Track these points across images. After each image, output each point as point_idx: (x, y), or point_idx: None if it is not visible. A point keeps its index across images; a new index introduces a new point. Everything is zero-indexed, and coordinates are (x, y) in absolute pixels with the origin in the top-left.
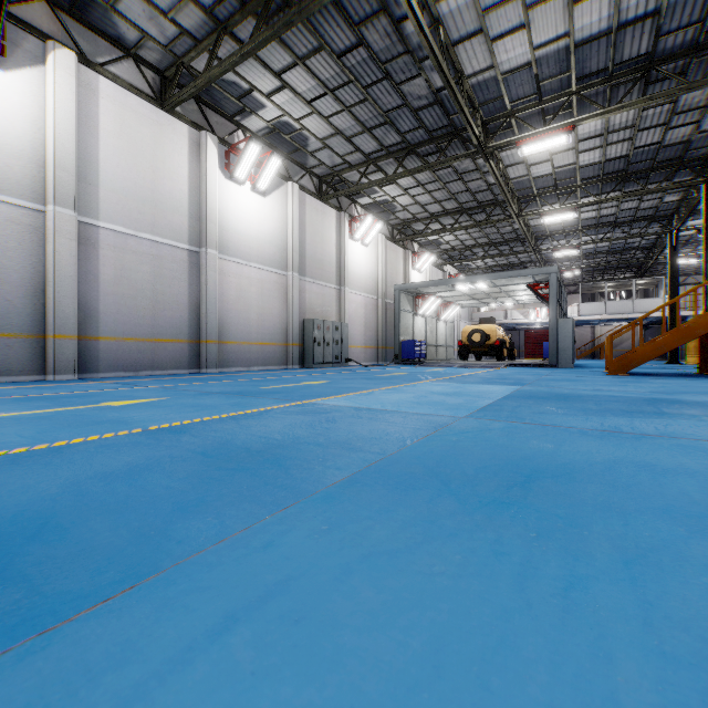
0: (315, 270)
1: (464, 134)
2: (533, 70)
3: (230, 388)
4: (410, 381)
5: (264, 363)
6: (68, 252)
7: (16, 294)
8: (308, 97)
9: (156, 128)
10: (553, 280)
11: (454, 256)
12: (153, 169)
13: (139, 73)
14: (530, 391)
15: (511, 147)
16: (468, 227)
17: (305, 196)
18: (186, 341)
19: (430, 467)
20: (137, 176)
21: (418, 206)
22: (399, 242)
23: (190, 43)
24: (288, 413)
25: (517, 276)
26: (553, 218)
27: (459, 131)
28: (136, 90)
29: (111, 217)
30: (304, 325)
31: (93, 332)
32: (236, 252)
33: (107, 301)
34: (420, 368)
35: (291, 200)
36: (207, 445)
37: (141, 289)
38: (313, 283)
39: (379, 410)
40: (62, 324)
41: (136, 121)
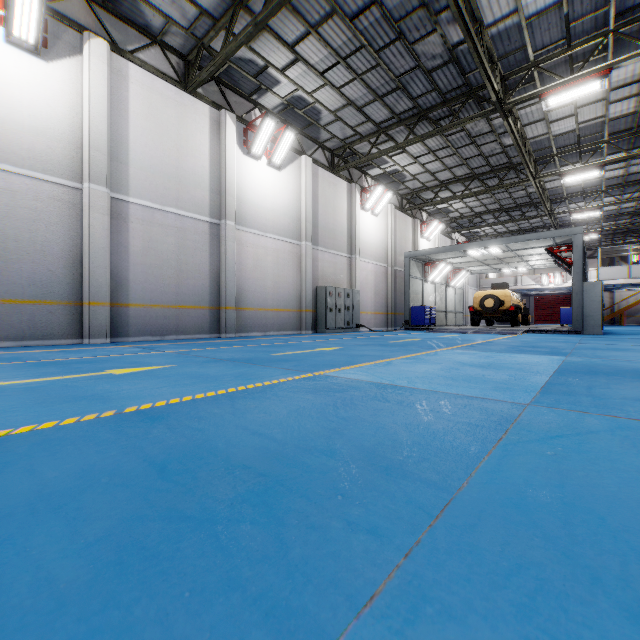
0: (327, 239)
1: (479, 93)
2: (563, 10)
3: (241, 355)
4: (429, 348)
5: (280, 328)
6: (101, 226)
7: (56, 265)
8: (320, 69)
9: (180, 109)
10: (578, 241)
11: (462, 223)
12: (177, 148)
13: (165, 59)
14: (582, 363)
15: (531, 104)
16: (480, 192)
17: (318, 169)
18: (207, 307)
19: (560, 542)
20: (163, 154)
21: (428, 174)
22: (408, 212)
23: (209, 24)
24: (295, 390)
25: (535, 238)
26: (575, 177)
27: (475, 90)
28: (162, 74)
29: (139, 193)
30: (317, 292)
31: (124, 299)
32: (253, 224)
33: (136, 271)
34: (432, 334)
35: (304, 173)
36: (176, 447)
37: (166, 259)
38: (325, 252)
39: (408, 389)
40: (96, 292)
41: (162, 103)
